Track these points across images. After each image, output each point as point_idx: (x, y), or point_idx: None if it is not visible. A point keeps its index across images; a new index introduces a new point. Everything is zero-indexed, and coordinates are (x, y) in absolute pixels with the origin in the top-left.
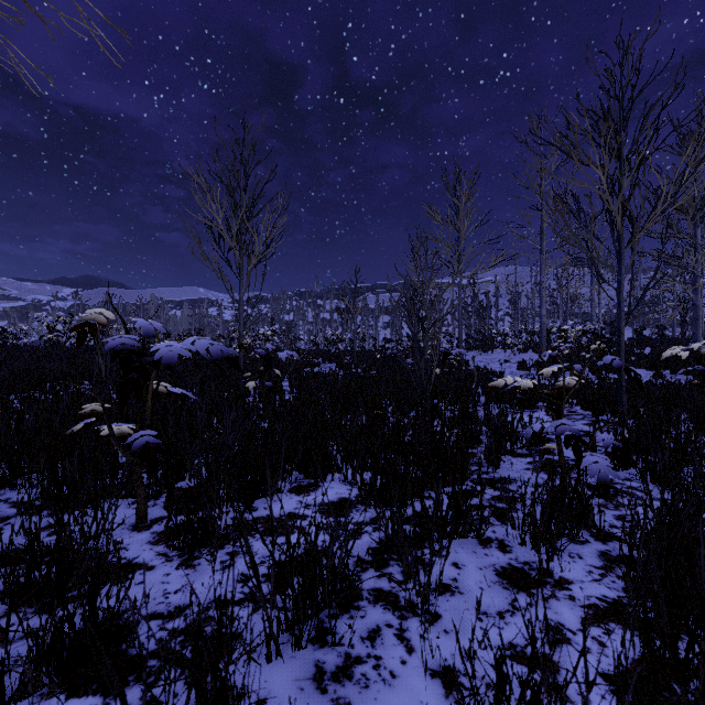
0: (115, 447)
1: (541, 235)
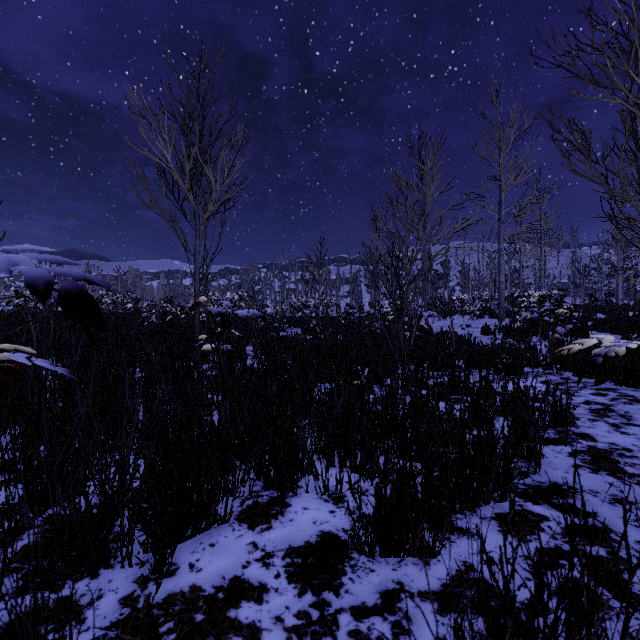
0: (7, 434)
1: (499, 204)
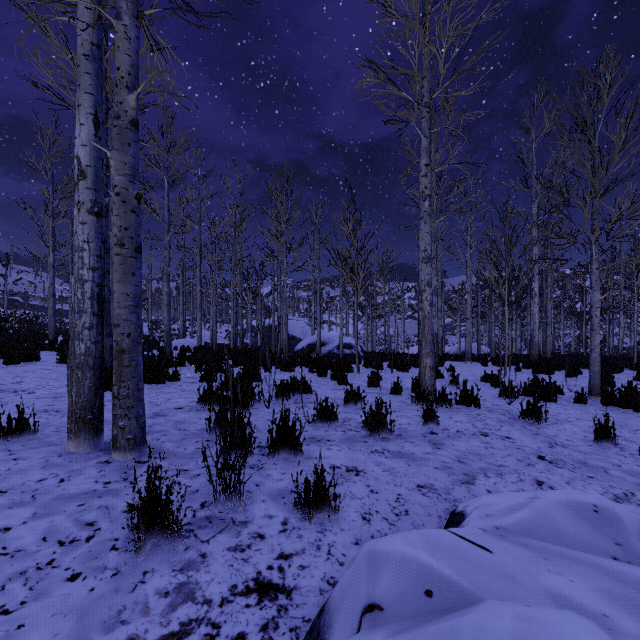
0: None
1: None
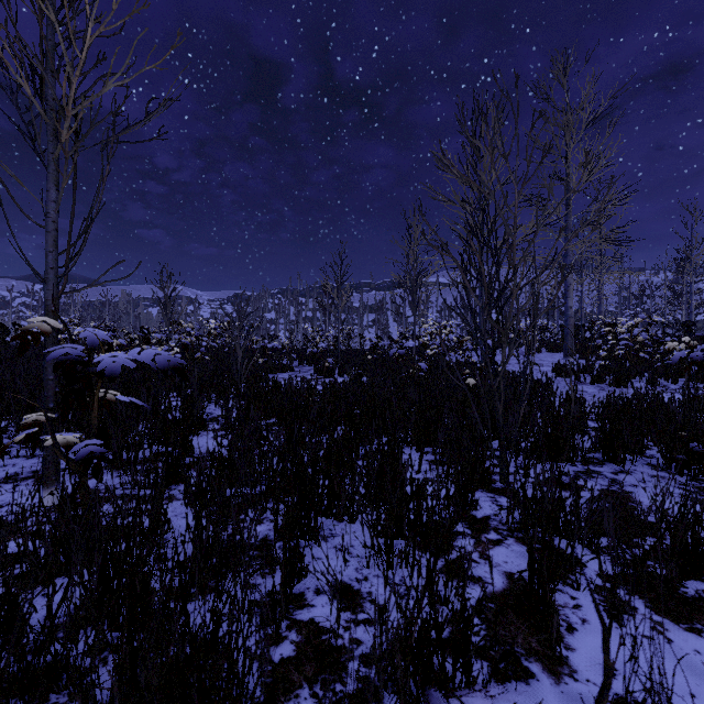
0: None
1: (567, 209)
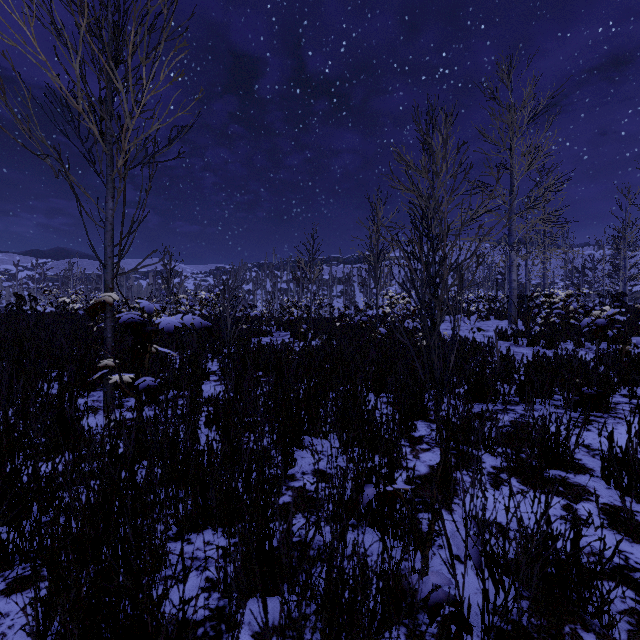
0: None
1: (511, 194)
